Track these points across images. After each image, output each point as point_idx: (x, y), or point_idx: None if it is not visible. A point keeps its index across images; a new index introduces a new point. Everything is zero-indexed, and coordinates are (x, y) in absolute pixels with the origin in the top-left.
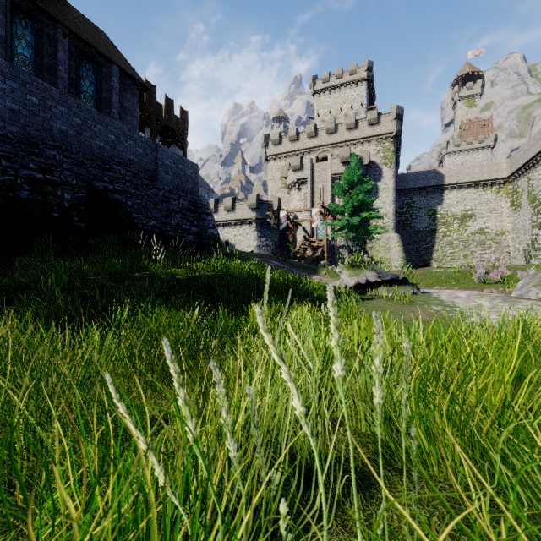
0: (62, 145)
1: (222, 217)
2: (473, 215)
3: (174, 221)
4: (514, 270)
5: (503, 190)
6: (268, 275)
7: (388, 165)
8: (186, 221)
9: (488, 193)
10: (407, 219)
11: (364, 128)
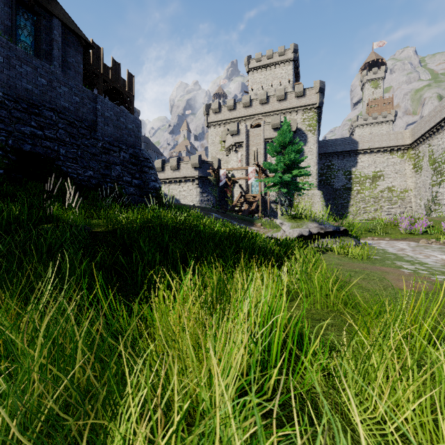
0: None
1: (168, 175)
2: (382, 176)
3: (114, 173)
4: (432, 221)
5: (406, 155)
6: None
7: (312, 131)
8: (127, 174)
9: (394, 157)
10: (327, 178)
11: (292, 99)
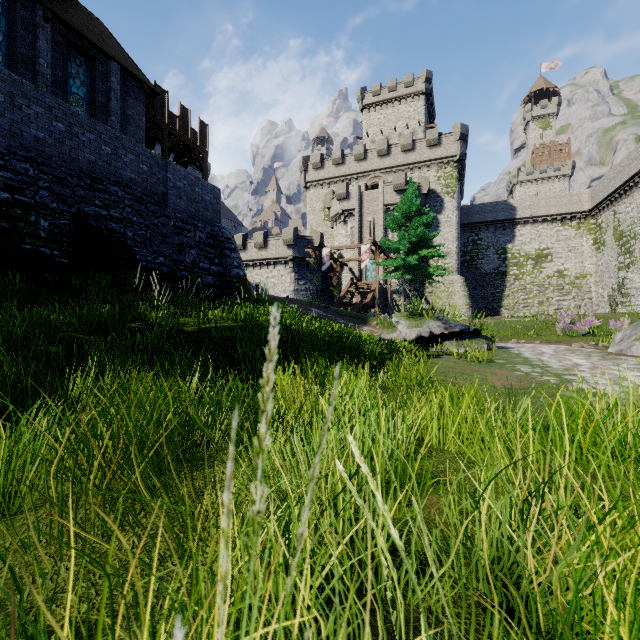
0: (38, 157)
1: (252, 255)
2: (550, 255)
3: (189, 258)
4: (603, 319)
5: (584, 226)
6: (274, 336)
7: (451, 194)
8: (204, 259)
9: (566, 228)
10: (472, 259)
11: (423, 149)
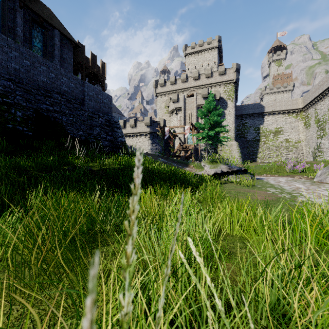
0: (16, 79)
1: (128, 131)
2: (282, 131)
3: (95, 132)
4: (310, 164)
5: (299, 116)
6: (138, 175)
7: (231, 99)
8: (103, 132)
9: (290, 117)
10: (242, 133)
11: (216, 76)
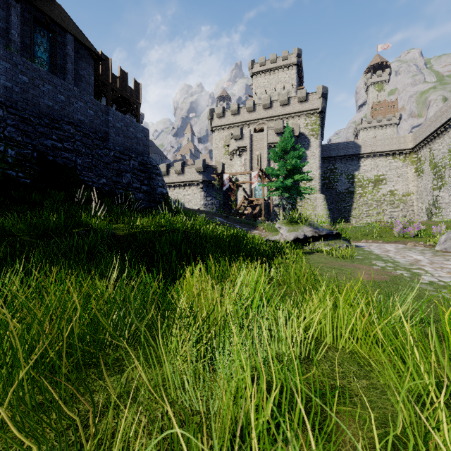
0: (7, 101)
1: (173, 179)
2: (384, 180)
3: (125, 180)
4: (426, 225)
5: (408, 159)
6: None
7: (315, 136)
8: (136, 180)
9: (396, 161)
10: (330, 182)
11: (295, 104)
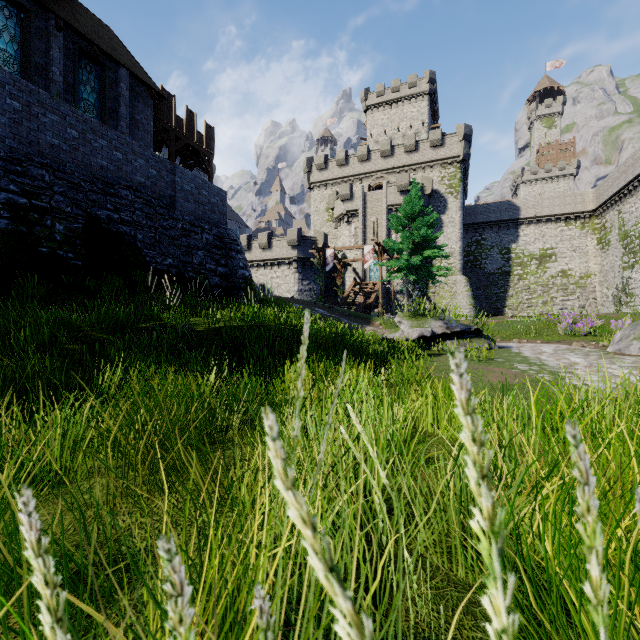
0: (53, 163)
1: (257, 256)
2: (554, 255)
3: (196, 260)
4: (605, 319)
5: (588, 225)
6: (306, 328)
7: (454, 194)
8: (211, 260)
9: (571, 228)
10: (476, 259)
11: (426, 150)
